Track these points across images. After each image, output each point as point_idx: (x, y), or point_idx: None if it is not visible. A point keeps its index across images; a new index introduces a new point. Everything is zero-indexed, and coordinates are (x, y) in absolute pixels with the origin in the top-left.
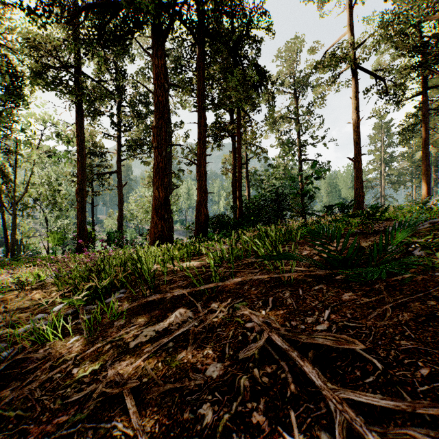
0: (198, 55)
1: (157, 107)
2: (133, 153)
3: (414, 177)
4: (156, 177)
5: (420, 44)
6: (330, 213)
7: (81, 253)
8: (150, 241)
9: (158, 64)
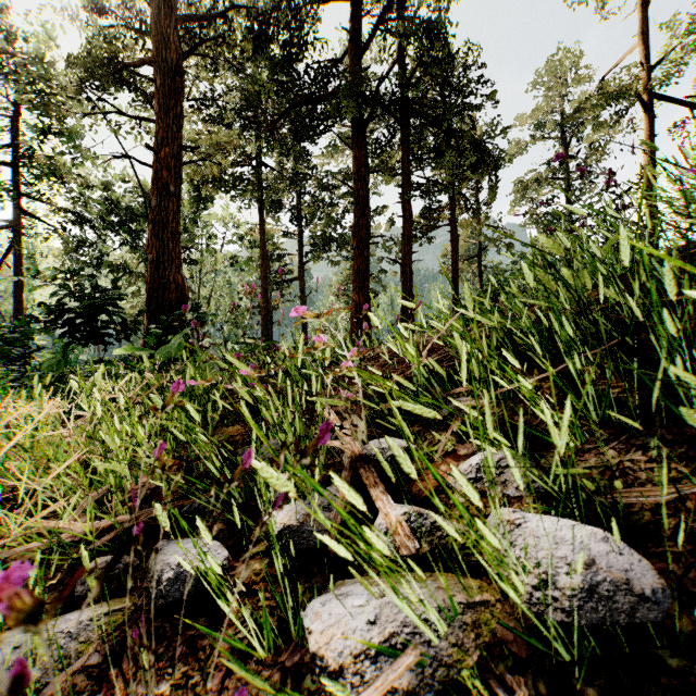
0: (403, 138)
1: (357, 203)
2: (320, 253)
3: None
4: (356, 281)
5: None
6: None
7: None
8: None
9: (359, 155)
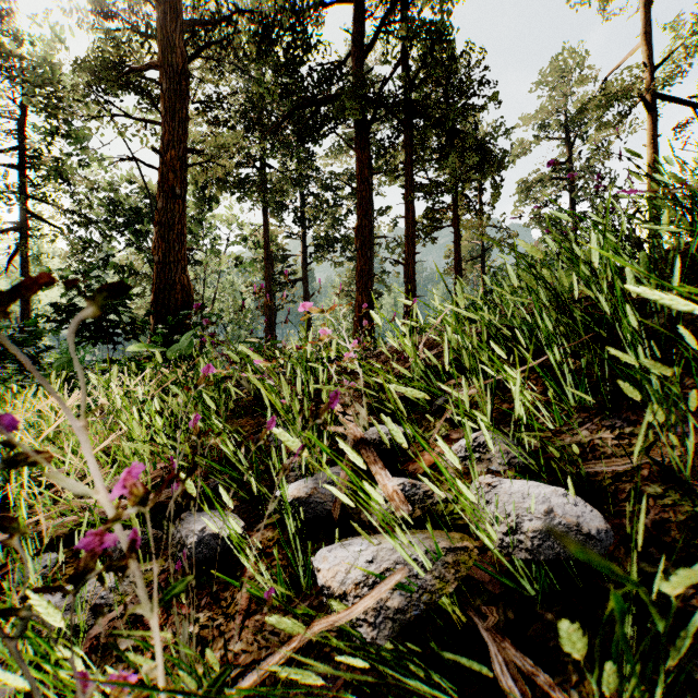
0: (406, 140)
1: (360, 205)
2: (323, 254)
3: None
4: (359, 281)
5: None
6: None
7: None
8: None
9: (362, 157)
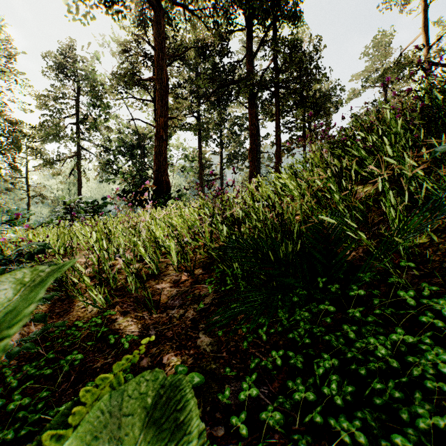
0: (276, 102)
1: (251, 137)
2: (232, 163)
3: None
4: (250, 178)
5: None
6: None
7: None
8: None
9: (252, 112)
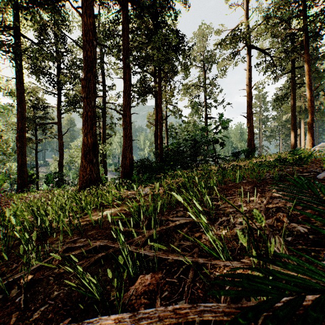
0: (124, 17)
1: (86, 61)
2: (72, 108)
3: (281, 133)
4: (84, 125)
5: (293, 33)
6: (236, 158)
7: (21, 192)
8: (79, 183)
9: (87, 21)
